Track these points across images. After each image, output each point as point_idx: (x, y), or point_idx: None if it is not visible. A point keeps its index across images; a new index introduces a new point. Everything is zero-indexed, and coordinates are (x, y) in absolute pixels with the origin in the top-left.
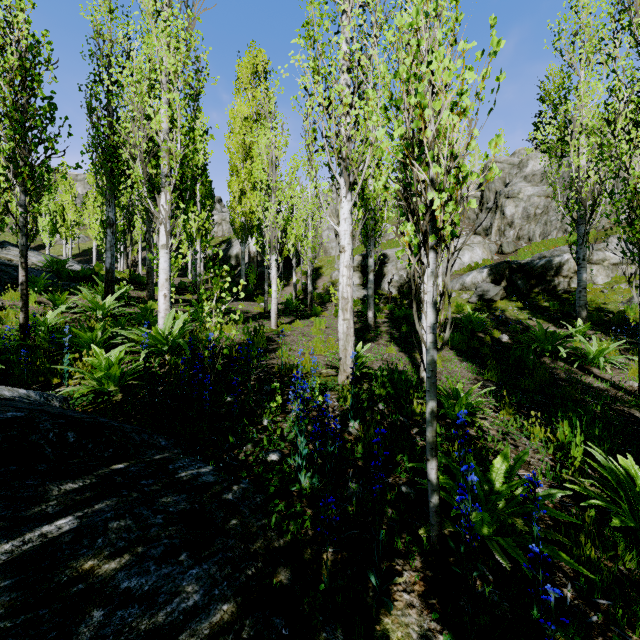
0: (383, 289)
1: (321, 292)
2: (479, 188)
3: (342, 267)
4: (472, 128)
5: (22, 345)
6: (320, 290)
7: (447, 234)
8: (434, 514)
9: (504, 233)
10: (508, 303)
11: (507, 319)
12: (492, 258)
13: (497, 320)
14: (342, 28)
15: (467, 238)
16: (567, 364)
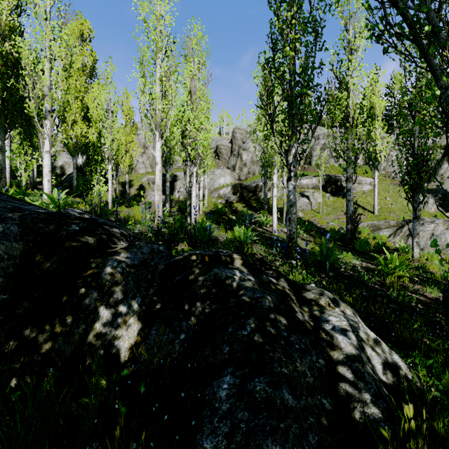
0: (175, 196)
1: (133, 196)
2: (230, 142)
3: (157, 171)
4: (198, 132)
5: None
6: (132, 195)
7: (192, 158)
8: (189, 231)
9: (242, 169)
10: (239, 204)
11: (237, 211)
12: (235, 182)
13: (233, 211)
14: (157, 65)
15: (222, 170)
16: (255, 226)
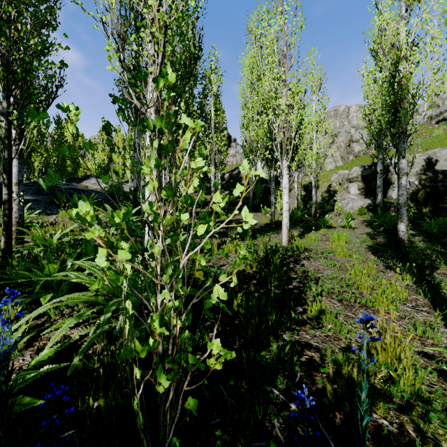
0: (389, 197)
1: (320, 202)
2: None
3: None
4: None
5: (2, 273)
6: (318, 200)
7: None
8: None
9: None
10: None
11: None
12: None
13: None
14: None
15: None
16: None
